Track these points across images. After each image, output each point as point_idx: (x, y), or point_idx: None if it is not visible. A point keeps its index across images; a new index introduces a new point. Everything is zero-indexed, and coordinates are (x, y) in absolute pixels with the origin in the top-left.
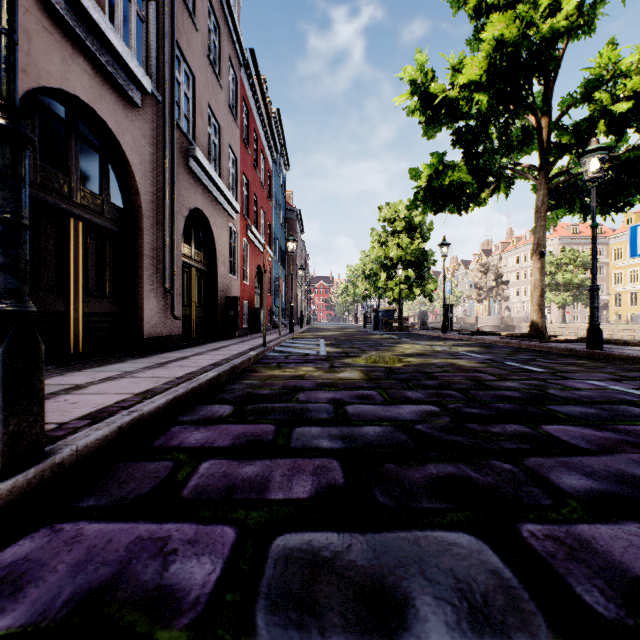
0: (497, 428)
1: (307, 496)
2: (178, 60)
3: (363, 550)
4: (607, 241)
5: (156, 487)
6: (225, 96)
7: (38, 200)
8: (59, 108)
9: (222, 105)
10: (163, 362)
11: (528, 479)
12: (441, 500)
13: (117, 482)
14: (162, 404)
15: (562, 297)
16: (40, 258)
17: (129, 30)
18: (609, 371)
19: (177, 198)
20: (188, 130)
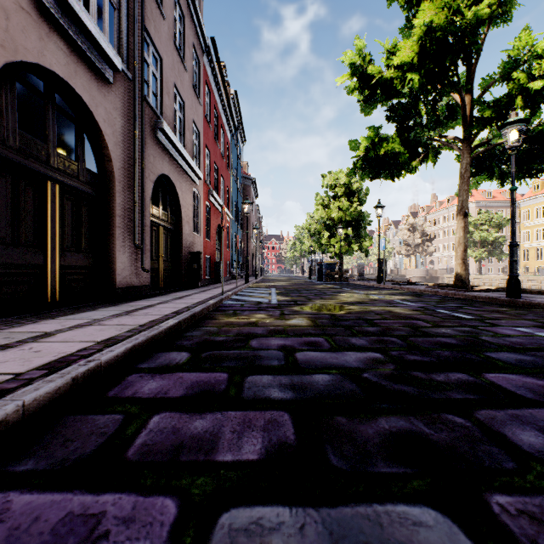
0: (441, 376)
1: (257, 457)
2: (147, 44)
3: (318, 533)
4: (517, 205)
5: (101, 446)
6: (189, 78)
7: (17, 164)
8: (42, 85)
9: (186, 85)
10: (130, 310)
11: (483, 436)
12: (398, 462)
13: (62, 440)
14: (121, 352)
15: (479, 252)
16: (19, 216)
17: (102, 15)
18: (531, 318)
19: (146, 165)
20: (156, 106)
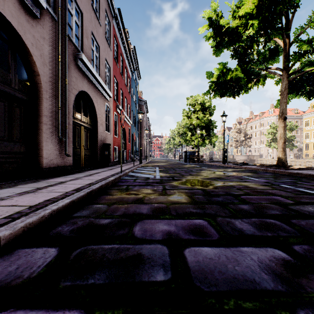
0: None
1: None
2: (71, 1)
3: None
4: (300, 117)
5: None
6: (103, 31)
7: None
8: None
9: (101, 35)
10: (42, 187)
11: None
12: None
13: None
14: None
15: None
16: None
17: None
18: None
19: (69, 83)
20: (78, 44)
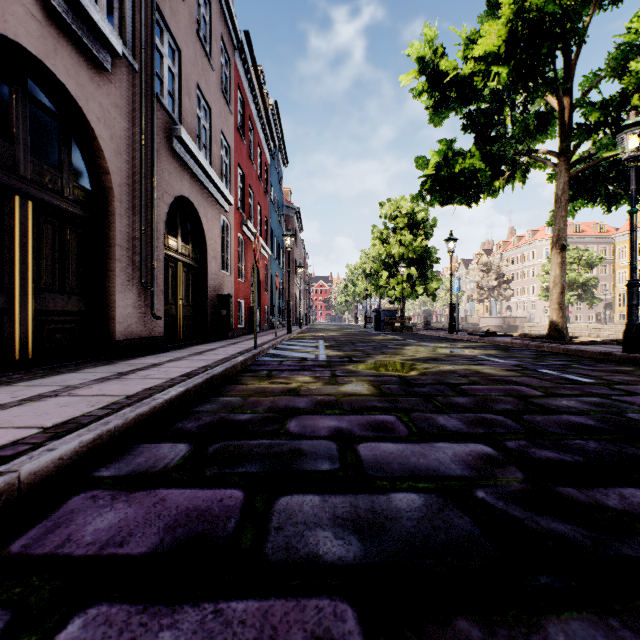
0: (612, 497)
1: None
2: (161, 29)
3: None
4: (610, 240)
5: None
6: (217, 78)
7: None
8: None
9: (213, 87)
10: (126, 371)
11: None
12: None
13: None
14: (69, 451)
15: (566, 296)
16: None
17: None
18: None
19: (159, 183)
20: (173, 109)
